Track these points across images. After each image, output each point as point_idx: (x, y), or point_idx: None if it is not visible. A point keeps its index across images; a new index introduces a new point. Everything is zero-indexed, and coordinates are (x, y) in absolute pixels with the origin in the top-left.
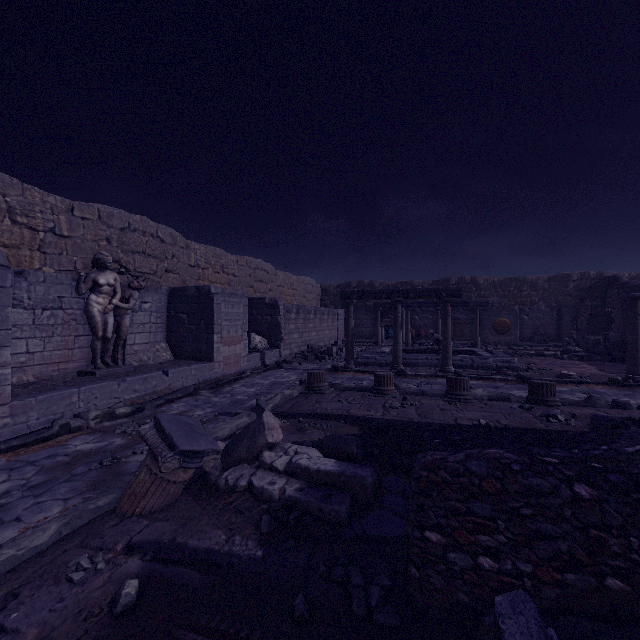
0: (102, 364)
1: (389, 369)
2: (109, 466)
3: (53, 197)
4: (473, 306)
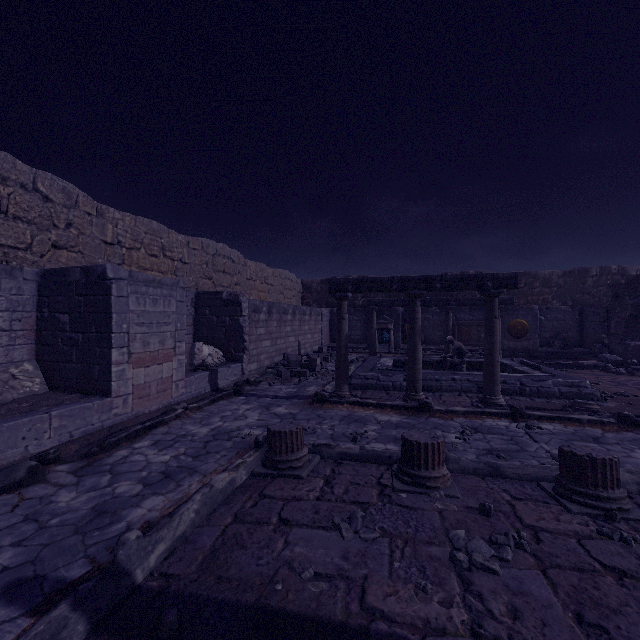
0: None
1: (403, 399)
2: None
3: None
4: None
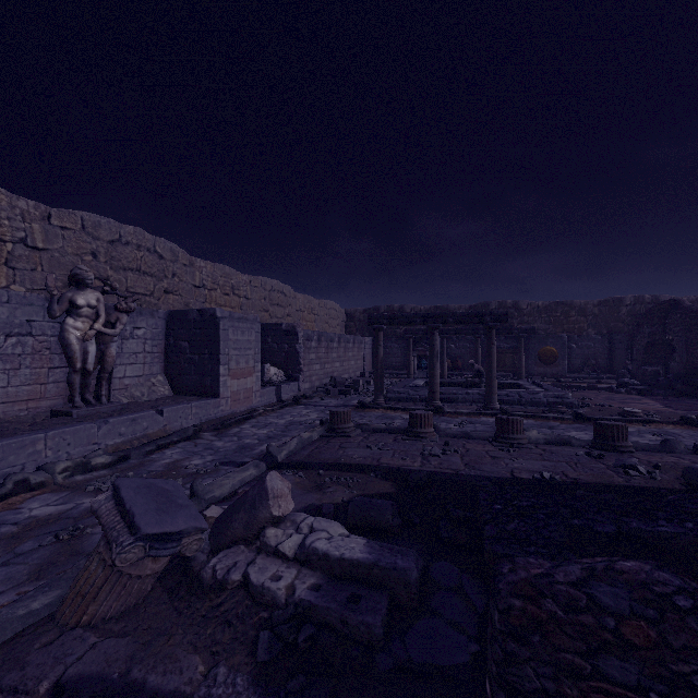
0: (81, 402)
1: (424, 406)
2: (67, 540)
3: (24, 201)
4: (517, 333)
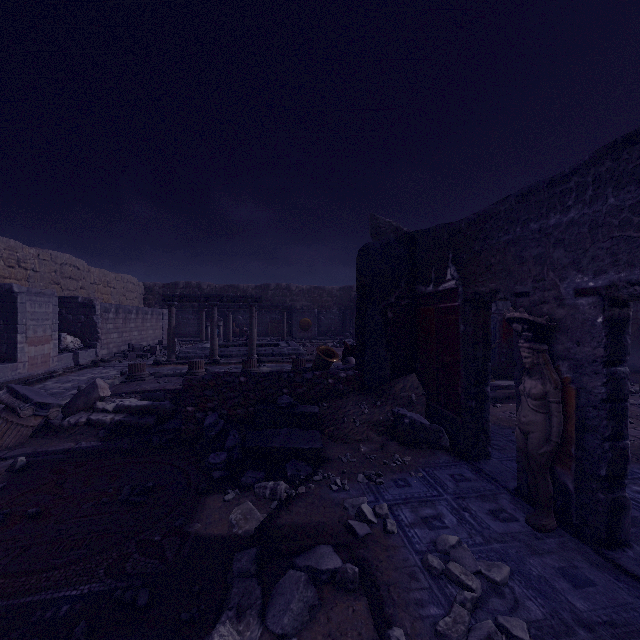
0: None
1: (207, 360)
2: None
3: None
4: (281, 309)
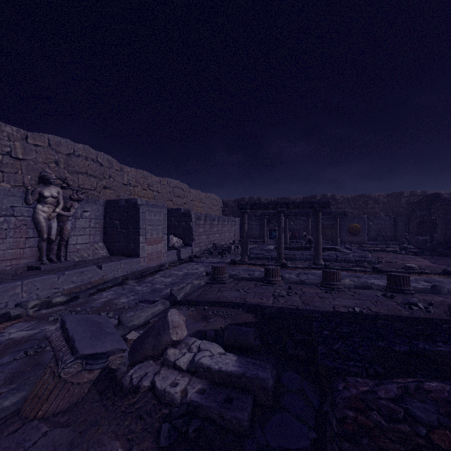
0: (47, 260)
1: (274, 262)
2: (33, 355)
3: (10, 127)
4: (334, 215)
